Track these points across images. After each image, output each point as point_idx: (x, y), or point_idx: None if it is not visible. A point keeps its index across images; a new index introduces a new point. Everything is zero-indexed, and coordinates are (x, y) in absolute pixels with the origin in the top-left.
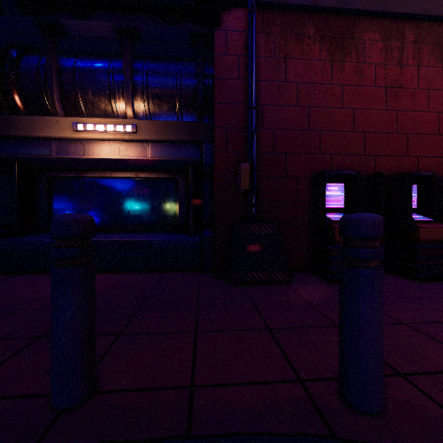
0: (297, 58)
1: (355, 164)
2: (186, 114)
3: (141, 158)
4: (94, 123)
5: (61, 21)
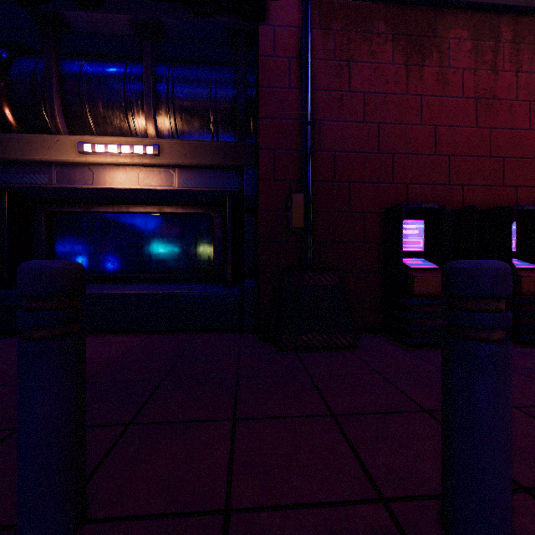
0: (364, 61)
1: (437, 196)
2: (223, 133)
3: (166, 188)
4: (105, 143)
5: (64, 12)
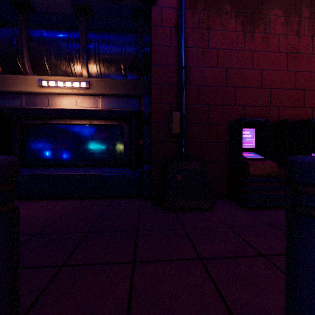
0: (217, 29)
1: (263, 113)
2: (129, 74)
3: (93, 109)
4: (56, 80)
5: None
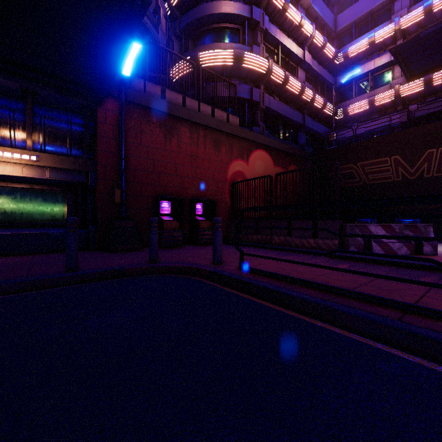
0: (148, 133)
1: (177, 191)
2: (74, 150)
3: (41, 178)
4: (2, 150)
5: None
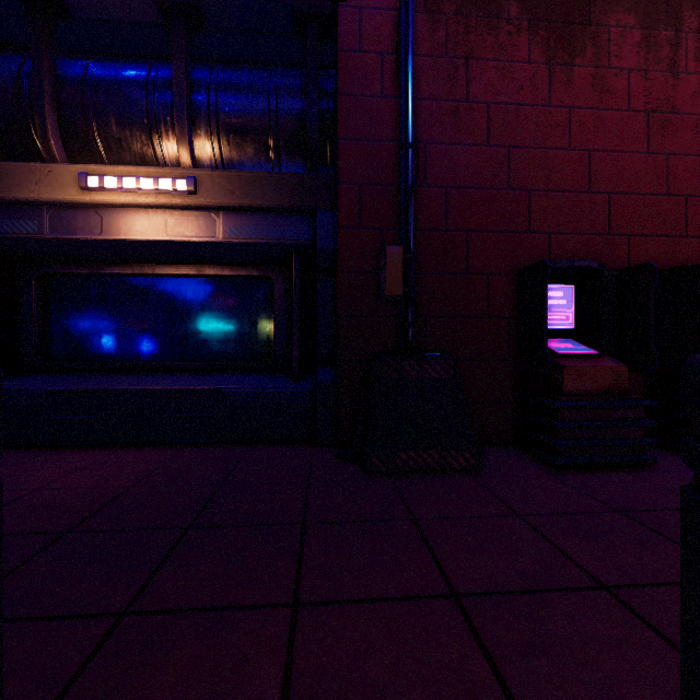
0: (489, 58)
1: (592, 250)
2: (288, 162)
3: (205, 240)
4: (118, 175)
5: None
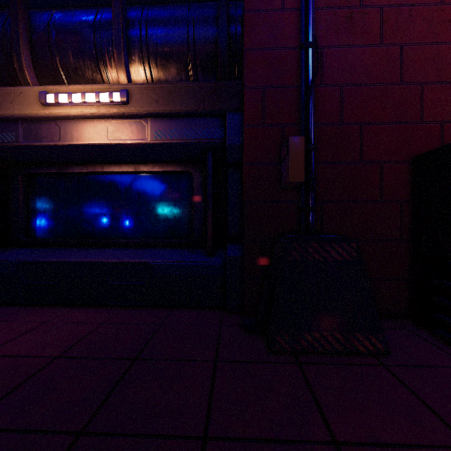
0: None
1: None
2: (203, 78)
3: (137, 142)
4: (69, 92)
5: None
